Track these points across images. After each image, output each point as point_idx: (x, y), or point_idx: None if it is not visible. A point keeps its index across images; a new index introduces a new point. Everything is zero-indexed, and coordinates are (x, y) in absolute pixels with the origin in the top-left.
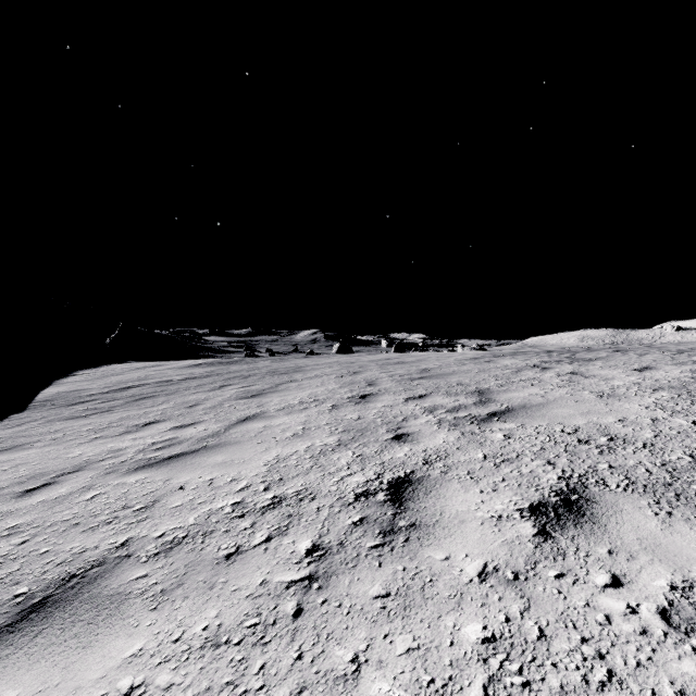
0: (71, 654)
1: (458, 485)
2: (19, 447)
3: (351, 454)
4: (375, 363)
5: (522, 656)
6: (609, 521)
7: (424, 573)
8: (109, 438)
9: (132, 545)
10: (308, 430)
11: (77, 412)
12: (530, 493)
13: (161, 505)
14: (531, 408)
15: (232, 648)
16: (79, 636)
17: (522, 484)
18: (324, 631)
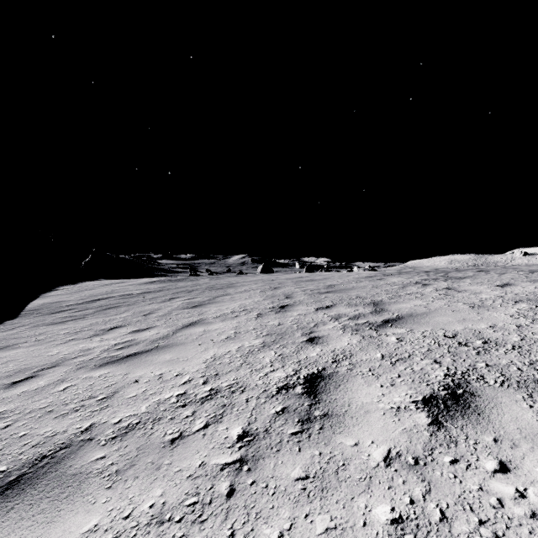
0: (37, 528)
1: (362, 380)
2: (9, 347)
3: (274, 353)
4: (291, 281)
5: (427, 537)
6: (491, 412)
7: (337, 458)
8: (81, 340)
9: (94, 430)
10: (238, 333)
11: (57, 319)
12: (422, 387)
13: (119, 395)
14: (417, 316)
15: (174, 525)
16: (45, 512)
17: (415, 380)
18: (253, 510)
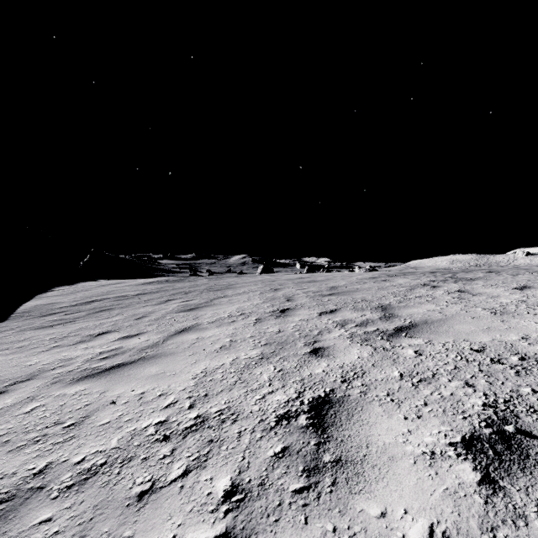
0: None
1: (380, 409)
2: None
3: (273, 368)
4: (292, 282)
5: None
6: None
7: None
8: (65, 347)
9: (49, 472)
10: (234, 342)
11: (46, 322)
12: (458, 421)
13: (90, 421)
14: (433, 323)
15: None
16: None
17: (447, 410)
18: None
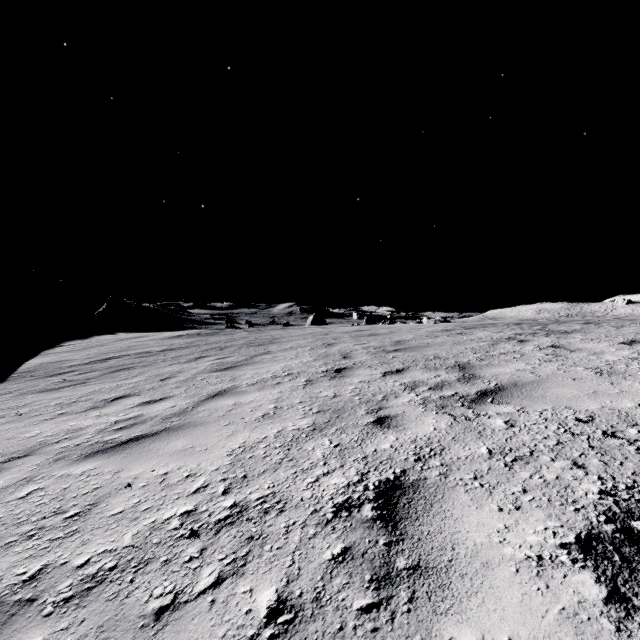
0: None
1: (466, 496)
2: None
3: (328, 442)
4: (349, 335)
5: None
6: None
7: None
8: (73, 415)
9: (43, 579)
10: (280, 409)
11: (52, 384)
12: (568, 515)
13: (99, 510)
14: (524, 386)
15: None
16: None
17: (552, 499)
18: None
